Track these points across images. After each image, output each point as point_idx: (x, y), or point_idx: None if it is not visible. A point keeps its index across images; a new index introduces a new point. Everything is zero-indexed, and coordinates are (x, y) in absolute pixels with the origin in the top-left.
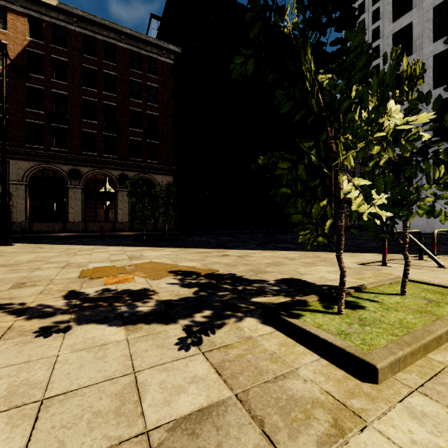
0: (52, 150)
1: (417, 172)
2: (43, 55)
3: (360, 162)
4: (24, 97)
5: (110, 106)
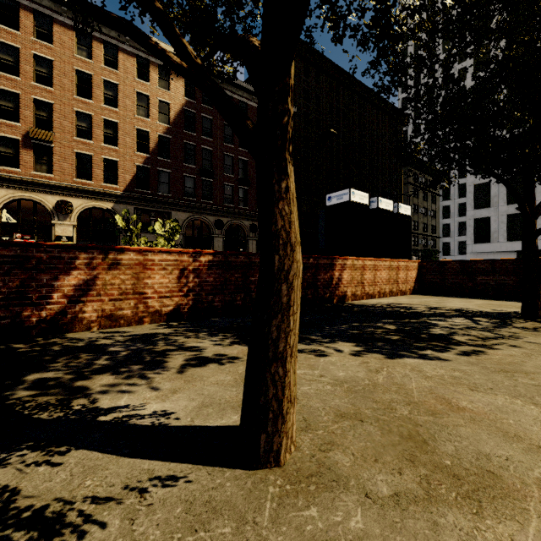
0: (202, 202)
1: (494, 230)
2: (195, 114)
3: (423, 213)
4: (182, 153)
5: (242, 161)
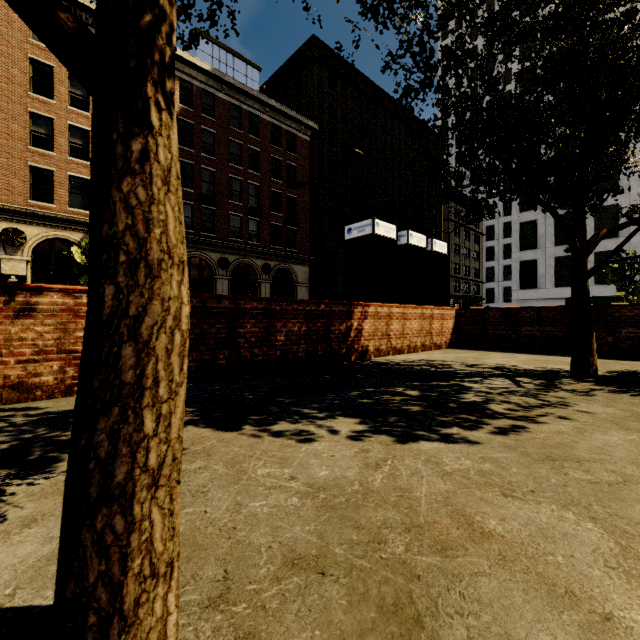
0: (202, 235)
1: (541, 275)
2: (193, 125)
3: (465, 254)
4: None
5: (252, 186)
